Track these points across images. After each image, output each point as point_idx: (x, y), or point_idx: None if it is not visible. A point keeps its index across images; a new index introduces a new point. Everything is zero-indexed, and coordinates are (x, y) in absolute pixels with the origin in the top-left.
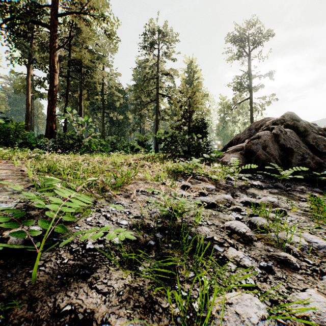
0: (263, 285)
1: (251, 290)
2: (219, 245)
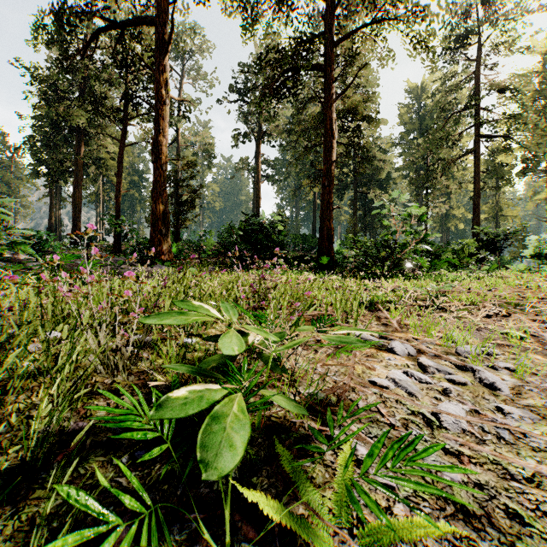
0: None
1: None
2: None
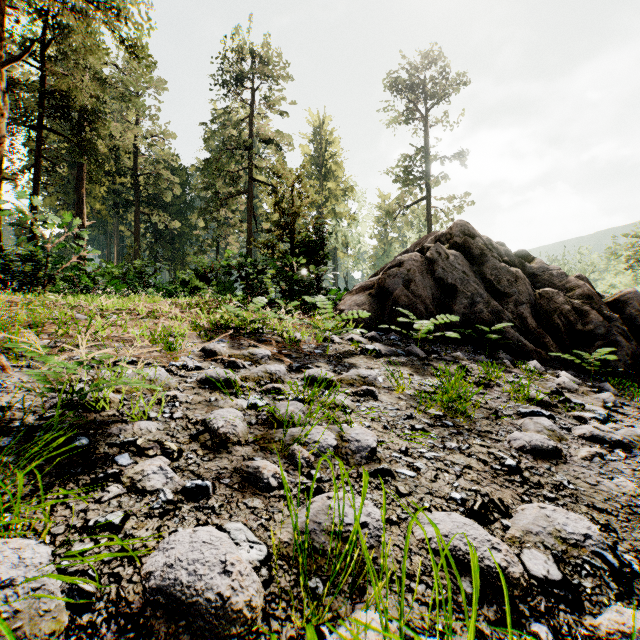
0: (144, 523)
1: (95, 533)
2: (136, 453)
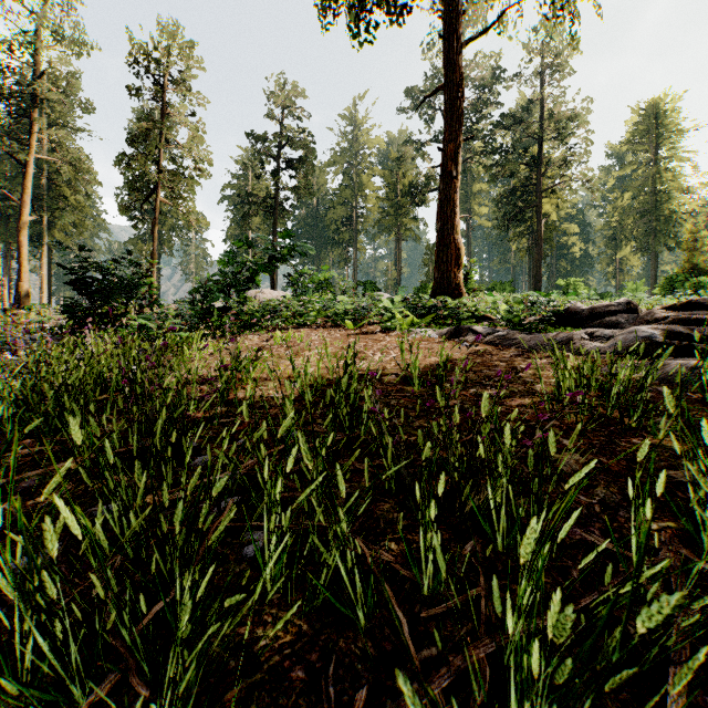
0: None
1: None
2: None
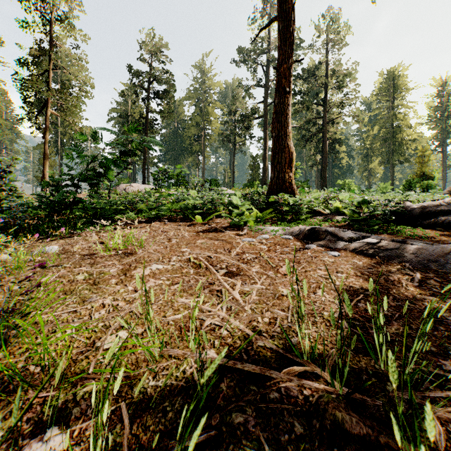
0: None
1: None
2: None
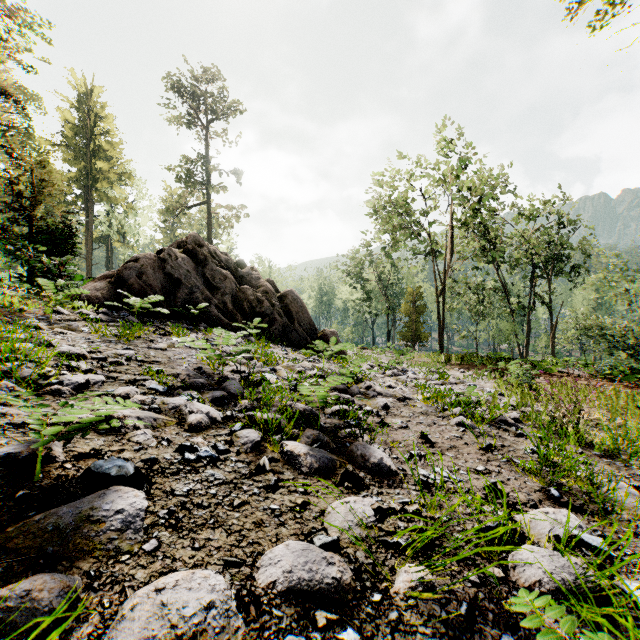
0: None
1: None
2: None
